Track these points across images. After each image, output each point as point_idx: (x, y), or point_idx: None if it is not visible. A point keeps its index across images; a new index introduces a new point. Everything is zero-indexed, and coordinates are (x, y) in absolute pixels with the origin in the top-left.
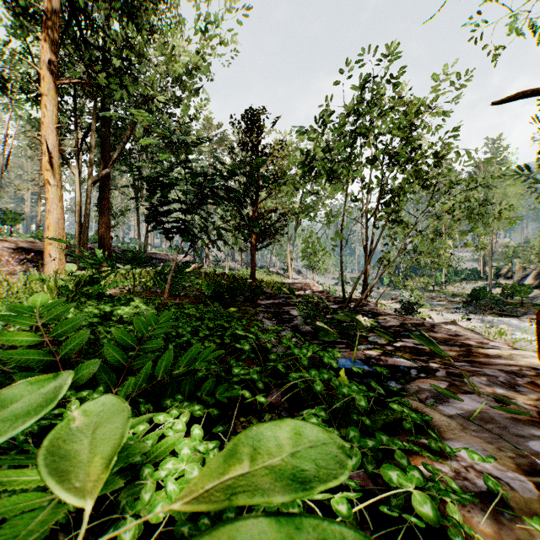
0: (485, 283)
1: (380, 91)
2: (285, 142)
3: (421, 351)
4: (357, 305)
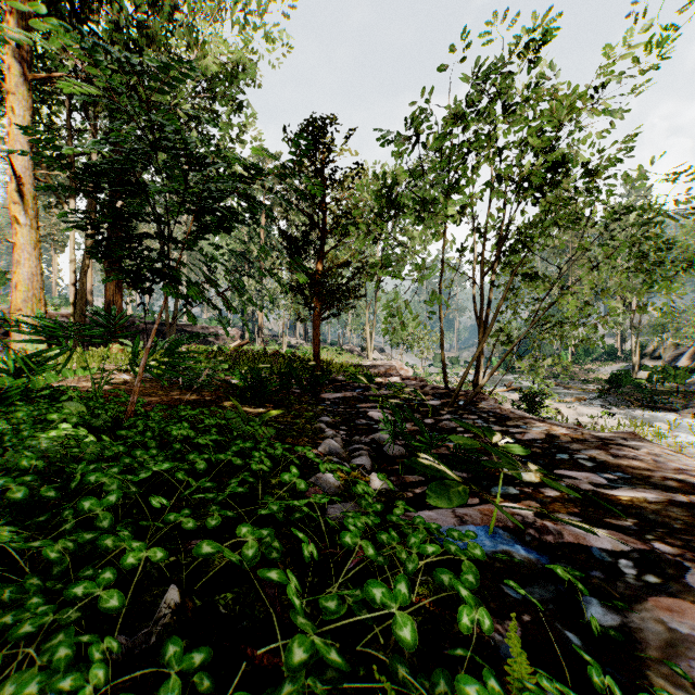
0: (625, 365)
1: (507, 72)
2: (362, 166)
3: (613, 503)
4: (470, 402)
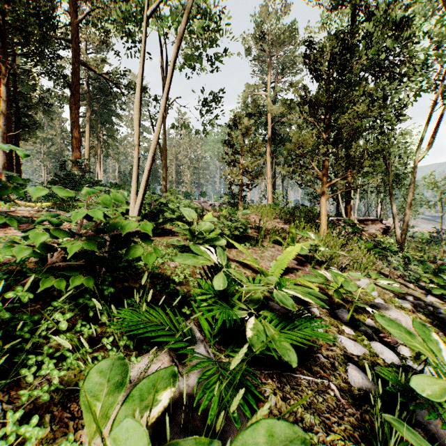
0: None
1: None
2: None
3: None
4: None
